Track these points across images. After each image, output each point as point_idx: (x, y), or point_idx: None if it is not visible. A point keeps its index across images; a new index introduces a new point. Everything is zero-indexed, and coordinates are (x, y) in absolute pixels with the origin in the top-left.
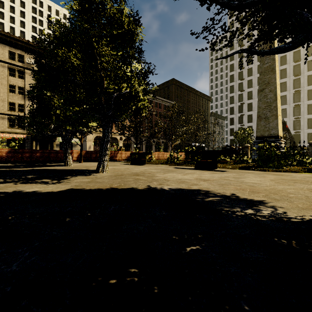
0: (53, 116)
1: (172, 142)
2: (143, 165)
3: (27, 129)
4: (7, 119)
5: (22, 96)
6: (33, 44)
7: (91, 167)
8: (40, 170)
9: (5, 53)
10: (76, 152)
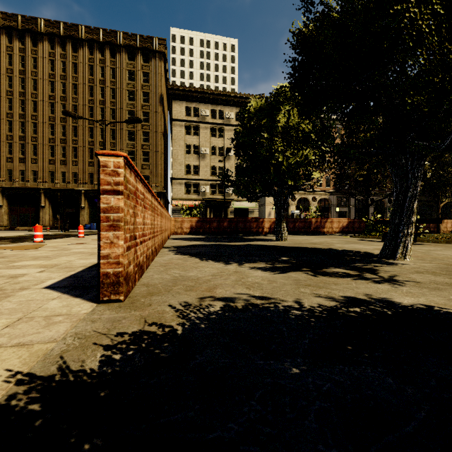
0: (270, 167)
1: (441, 199)
2: (415, 243)
3: (232, 191)
4: (183, 185)
5: (196, 156)
6: (207, 91)
7: (327, 244)
8: (264, 247)
9: (182, 110)
10: (268, 221)
